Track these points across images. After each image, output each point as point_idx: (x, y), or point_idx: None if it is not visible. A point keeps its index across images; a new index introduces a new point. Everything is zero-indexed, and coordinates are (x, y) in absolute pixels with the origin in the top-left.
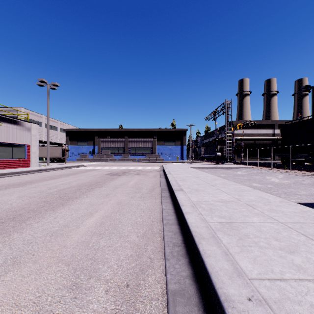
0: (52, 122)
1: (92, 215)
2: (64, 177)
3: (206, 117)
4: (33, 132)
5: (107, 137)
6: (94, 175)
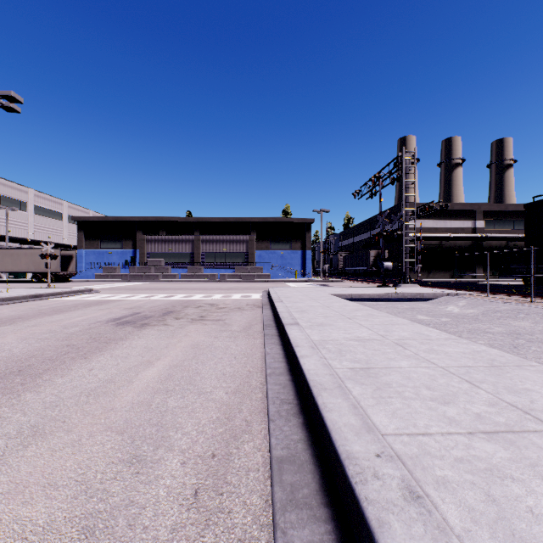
0: (50, 204)
1: None
2: None
3: (355, 192)
4: None
5: (160, 233)
6: (69, 325)
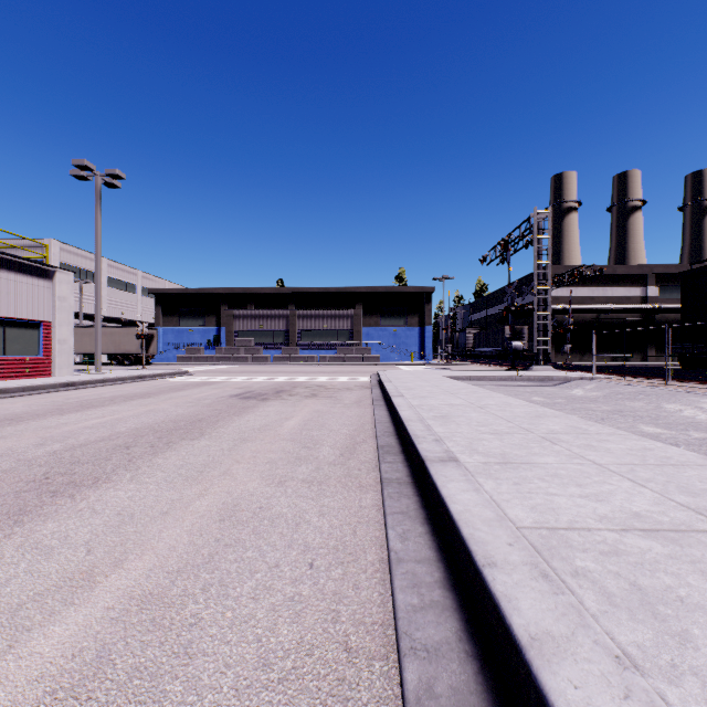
0: (123, 274)
1: (90, 587)
2: (117, 404)
3: (483, 257)
4: (60, 291)
5: (248, 308)
6: (200, 398)
